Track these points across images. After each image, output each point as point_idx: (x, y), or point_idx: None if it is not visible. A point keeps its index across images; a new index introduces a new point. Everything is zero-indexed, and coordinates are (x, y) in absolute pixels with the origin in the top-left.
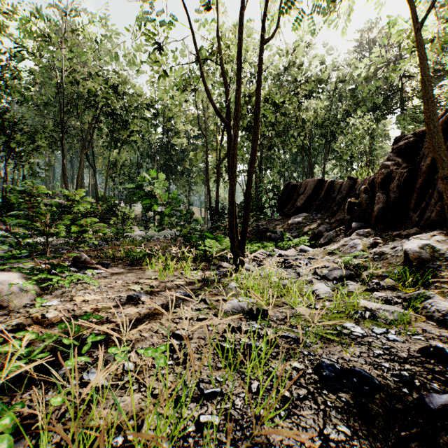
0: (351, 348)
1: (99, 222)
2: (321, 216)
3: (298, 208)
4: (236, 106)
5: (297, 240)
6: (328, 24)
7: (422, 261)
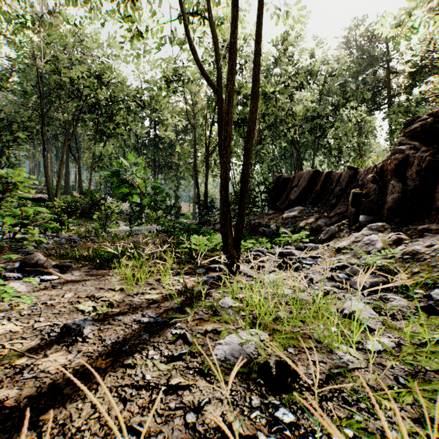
0: None
1: (83, 217)
2: (318, 210)
3: (292, 201)
4: (232, 53)
5: (296, 236)
6: None
7: None
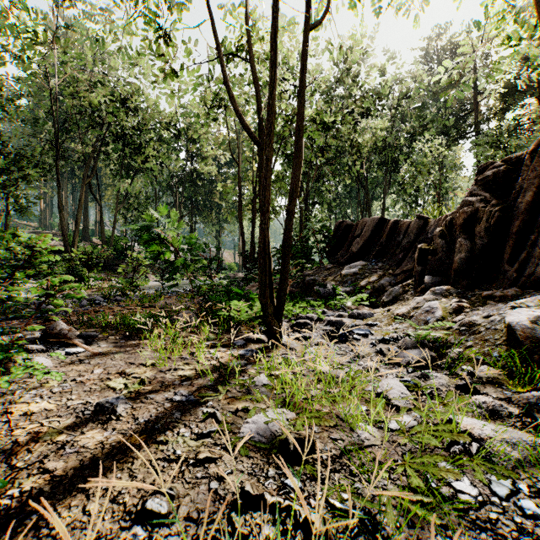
0: (464, 539)
1: (105, 270)
2: (383, 265)
3: (353, 254)
4: (269, 115)
5: (353, 298)
6: (396, 9)
7: (535, 341)
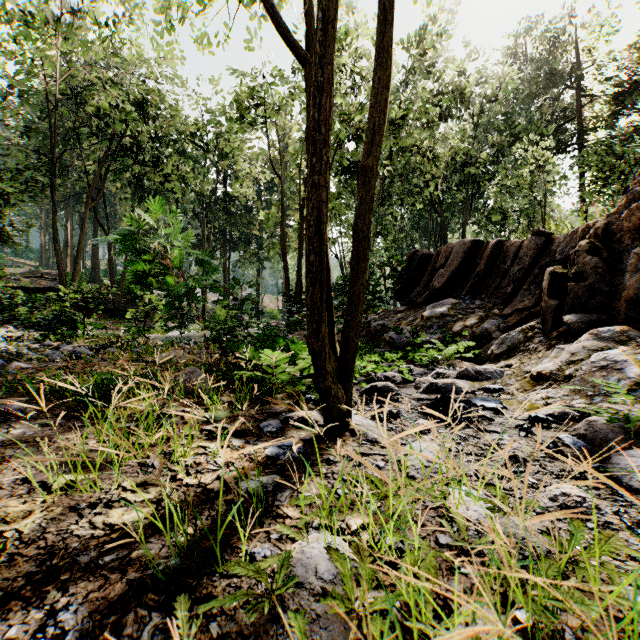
0: None
1: (114, 317)
2: (482, 304)
3: (436, 291)
4: None
5: (451, 348)
6: None
7: None
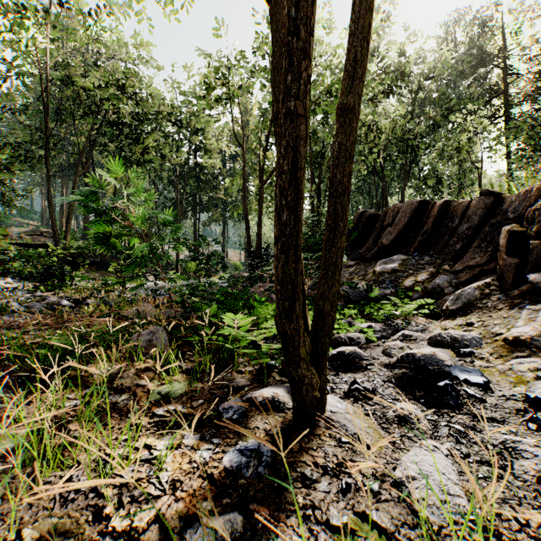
0: None
1: (101, 269)
2: (431, 260)
3: (384, 247)
4: None
5: (411, 306)
6: None
7: None
